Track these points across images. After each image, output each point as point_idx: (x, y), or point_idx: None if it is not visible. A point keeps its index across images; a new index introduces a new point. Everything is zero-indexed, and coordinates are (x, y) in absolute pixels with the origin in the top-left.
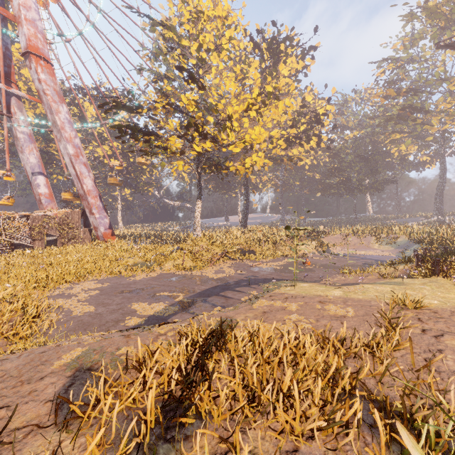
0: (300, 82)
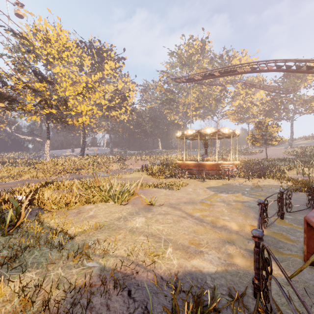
0: (118, 73)
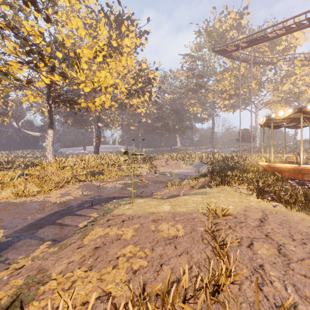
0: (138, 54)
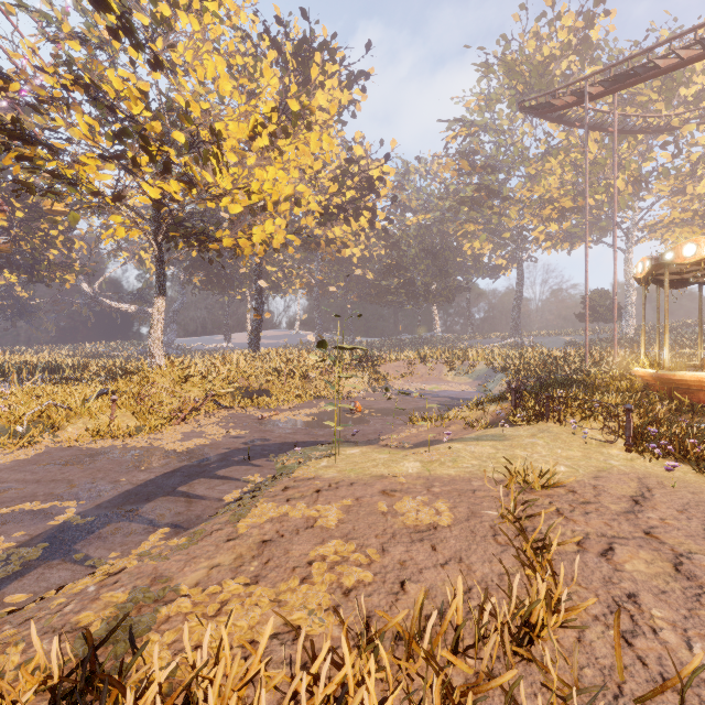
0: (345, 124)
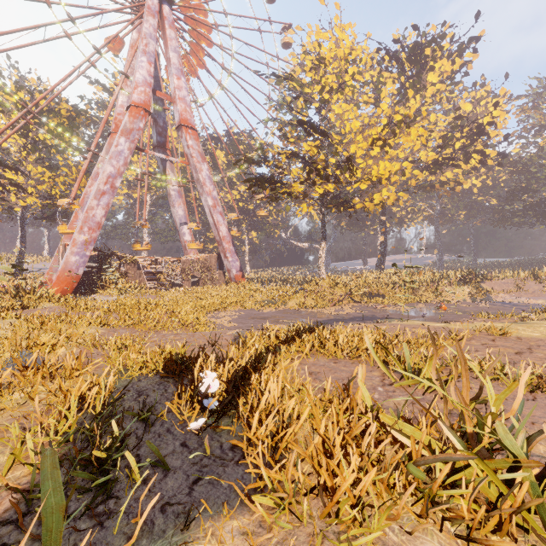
0: (458, 84)
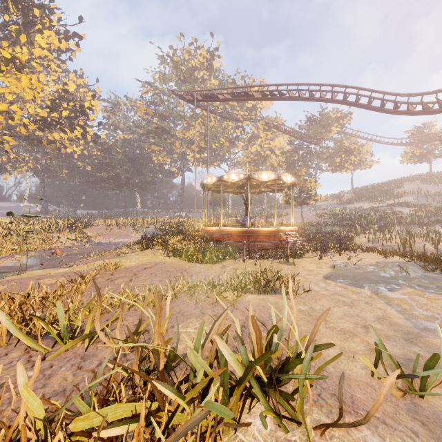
0: (64, 62)
